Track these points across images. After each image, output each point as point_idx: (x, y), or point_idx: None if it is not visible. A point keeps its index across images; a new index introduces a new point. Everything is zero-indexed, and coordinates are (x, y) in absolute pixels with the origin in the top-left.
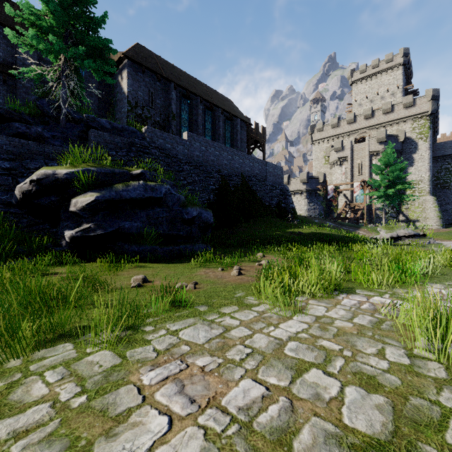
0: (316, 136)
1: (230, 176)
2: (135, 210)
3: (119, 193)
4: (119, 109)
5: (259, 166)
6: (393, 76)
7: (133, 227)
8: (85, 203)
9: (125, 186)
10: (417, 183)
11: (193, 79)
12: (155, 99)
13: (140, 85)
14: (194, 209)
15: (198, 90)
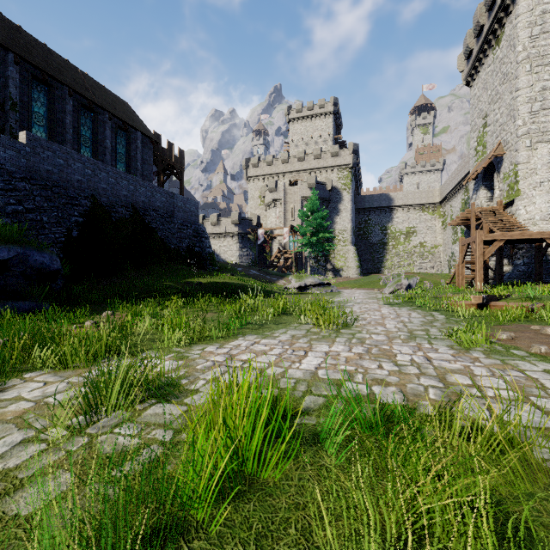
0: (251, 172)
1: (113, 206)
2: None
3: None
4: None
5: (162, 197)
6: (325, 123)
7: None
8: None
9: None
10: (342, 233)
11: (60, 59)
12: None
13: None
14: (4, 248)
15: (67, 76)
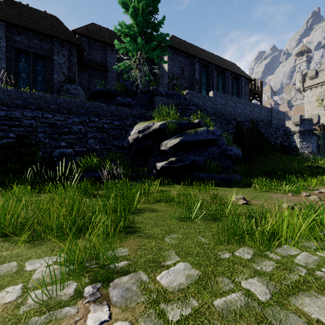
0: (308, 83)
1: (243, 122)
2: (200, 148)
3: (192, 136)
4: (161, 82)
5: (265, 112)
6: None
7: (200, 161)
8: (173, 144)
9: (195, 131)
10: None
11: (208, 53)
12: (184, 72)
13: (175, 63)
14: (234, 147)
15: (213, 60)
